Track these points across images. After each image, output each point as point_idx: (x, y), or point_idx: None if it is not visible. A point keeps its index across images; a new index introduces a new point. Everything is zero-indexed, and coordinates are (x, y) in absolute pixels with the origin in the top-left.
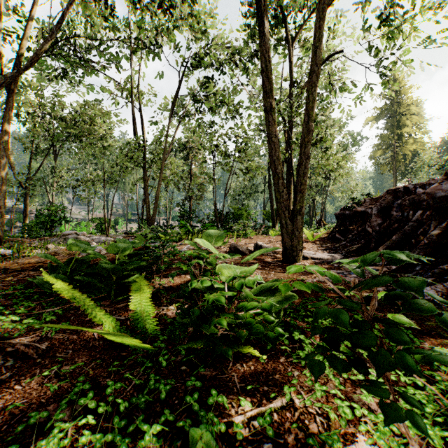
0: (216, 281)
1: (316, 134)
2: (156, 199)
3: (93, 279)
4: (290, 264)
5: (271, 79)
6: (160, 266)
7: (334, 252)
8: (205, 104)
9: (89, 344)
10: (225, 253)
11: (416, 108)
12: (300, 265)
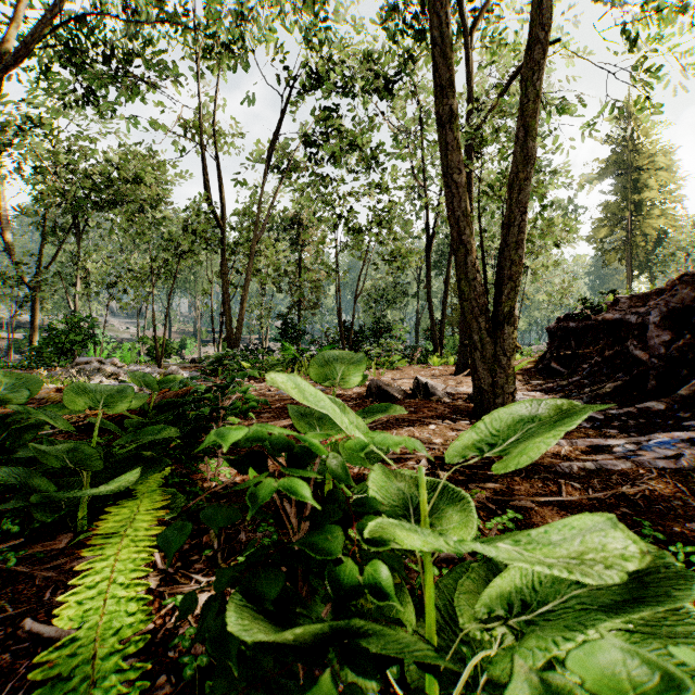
0: None
1: None
2: (242, 304)
3: (35, 475)
4: None
5: (452, 60)
6: None
7: (564, 396)
8: (323, 147)
9: None
10: (359, 396)
11: (664, 158)
12: None
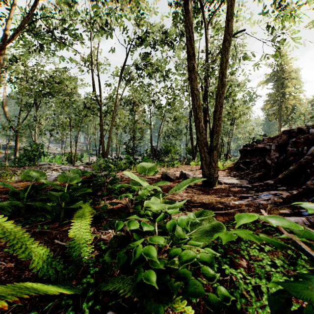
0: (144, 221)
1: (226, 90)
2: (109, 139)
3: (45, 204)
4: (208, 189)
5: (194, 45)
6: (103, 192)
7: (241, 178)
8: (144, 70)
9: (22, 276)
10: (158, 178)
11: (295, 74)
12: (255, 215)
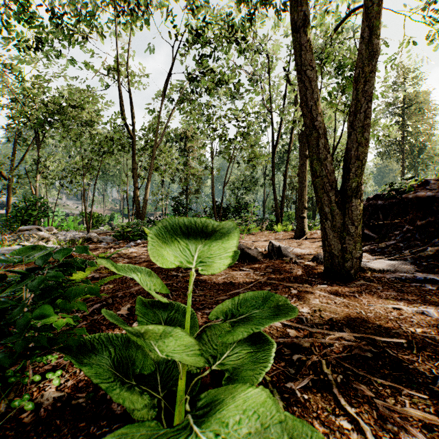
0: None
1: None
2: (146, 190)
3: None
4: (347, 286)
5: None
6: None
7: (388, 256)
8: (201, 82)
9: None
10: None
11: (426, 96)
12: None
